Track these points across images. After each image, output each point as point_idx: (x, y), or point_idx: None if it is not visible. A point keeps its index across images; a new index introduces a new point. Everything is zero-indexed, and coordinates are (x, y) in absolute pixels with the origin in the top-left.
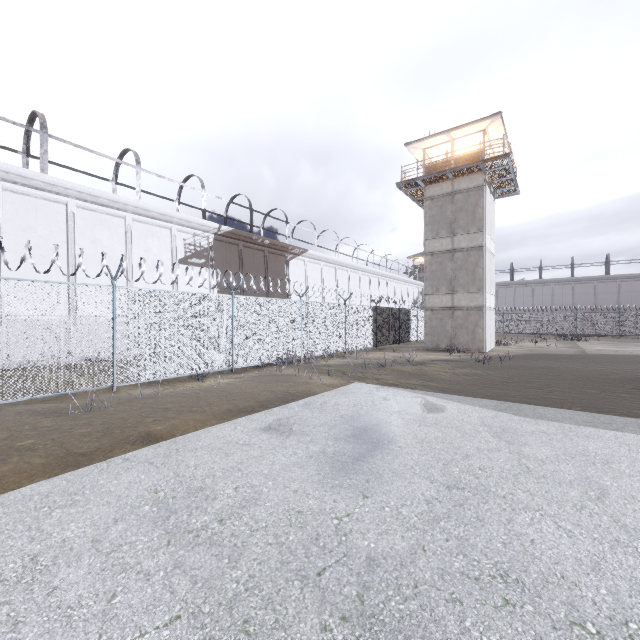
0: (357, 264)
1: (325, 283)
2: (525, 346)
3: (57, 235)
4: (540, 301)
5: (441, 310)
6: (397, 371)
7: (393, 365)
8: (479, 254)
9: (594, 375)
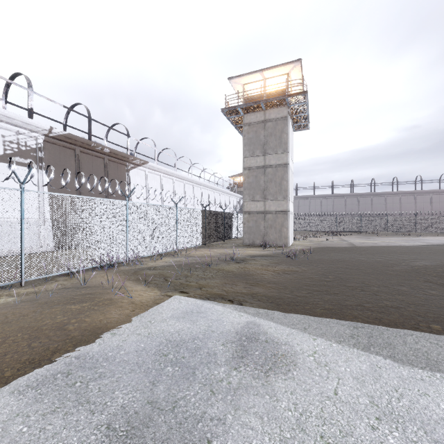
0: (191, 178)
1: (164, 191)
2: (313, 240)
3: None
4: (314, 209)
5: (256, 213)
6: (222, 271)
7: (219, 263)
8: (284, 170)
9: (382, 267)
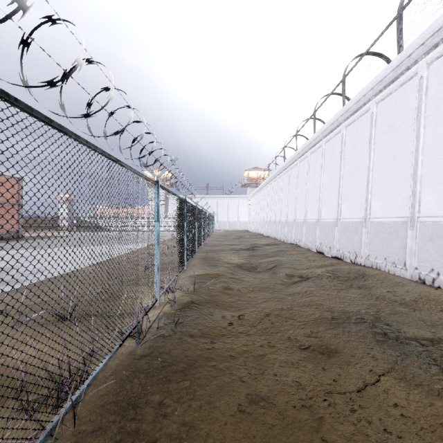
0: None
1: None
2: None
3: (409, 119)
4: None
5: None
6: None
7: None
8: None
9: None
